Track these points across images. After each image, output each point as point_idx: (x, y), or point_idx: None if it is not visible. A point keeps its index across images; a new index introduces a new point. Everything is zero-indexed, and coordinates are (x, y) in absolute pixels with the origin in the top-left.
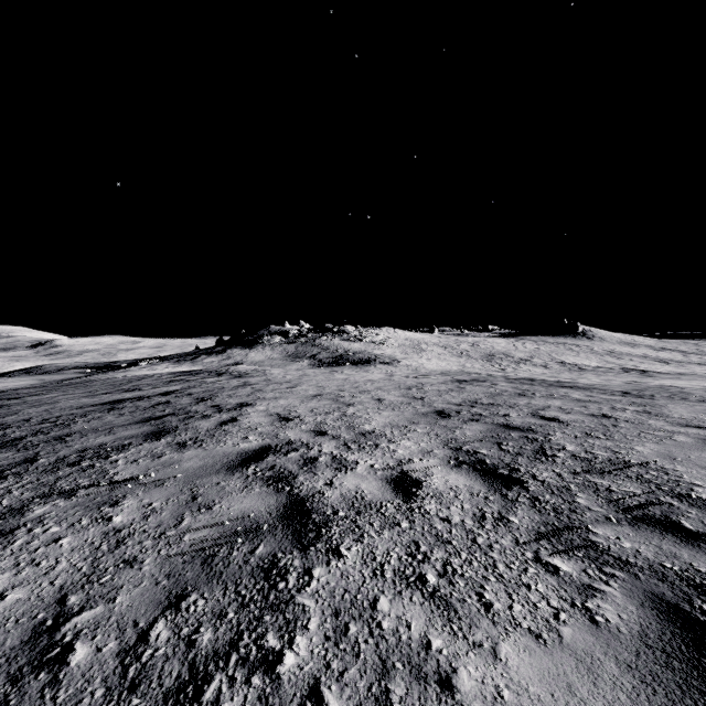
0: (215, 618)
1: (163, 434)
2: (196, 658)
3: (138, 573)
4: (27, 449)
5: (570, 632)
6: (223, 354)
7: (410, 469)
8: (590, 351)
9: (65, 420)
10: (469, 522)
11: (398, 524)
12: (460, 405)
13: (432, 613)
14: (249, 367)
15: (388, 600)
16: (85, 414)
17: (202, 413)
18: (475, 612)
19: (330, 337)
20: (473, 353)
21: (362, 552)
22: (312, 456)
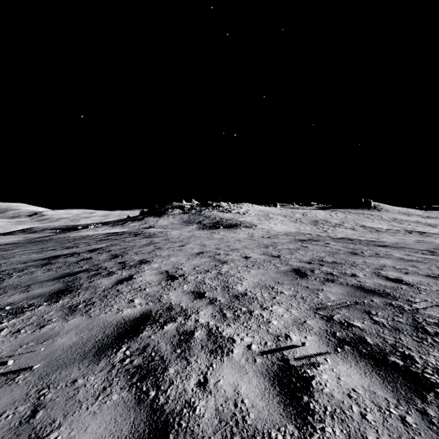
0: None
1: (66, 293)
2: None
3: None
4: None
5: None
6: (142, 221)
7: (291, 353)
8: (381, 218)
9: (4, 275)
10: None
11: None
12: (310, 263)
13: None
14: (157, 230)
15: None
16: (24, 268)
17: (109, 269)
18: None
19: (211, 209)
20: (304, 220)
21: None
22: (188, 329)
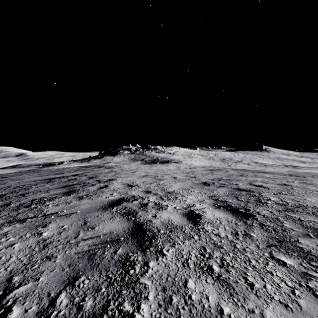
0: (94, 291)
1: (72, 192)
2: (82, 317)
3: (53, 263)
4: (6, 199)
5: (305, 303)
6: (101, 159)
7: (194, 209)
8: (269, 157)
9: (27, 187)
10: (230, 236)
11: (192, 237)
12: (213, 180)
13: (220, 290)
14: (113, 164)
15: (193, 281)
16: (36, 184)
17: (91, 183)
18: (245, 289)
19: (150, 151)
20: (215, 158)
21: (175, 252)
22: (145, 202)
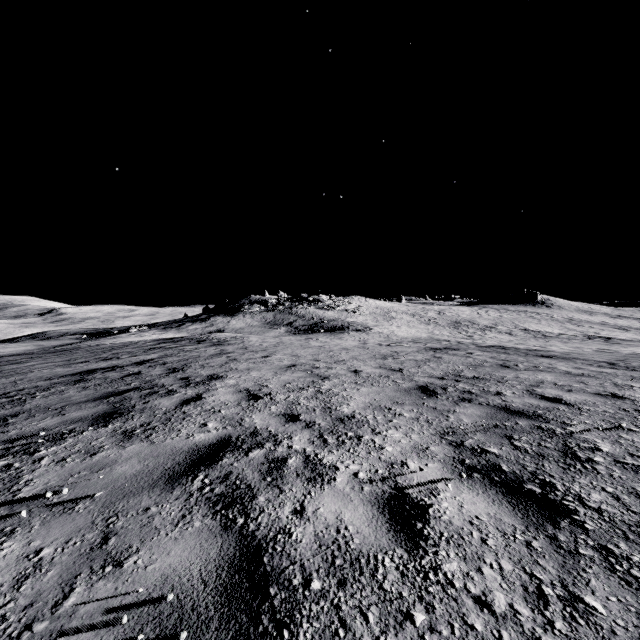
0: None
1: (115, 416)
2: None
3: None
4: None
5: None
6: (206, 322)
7: (407, 481)
8: (551, 318)
9: (24, 395)
10: (523, 610)
11: (409, 616)
12: (443, 379)
13: None
14: (229, 335)
15: None
16: (49, 386)
17: (168, 387)
18: None
19: (306, 305)
20: (440, 321)
21: None
22: (280, 456)
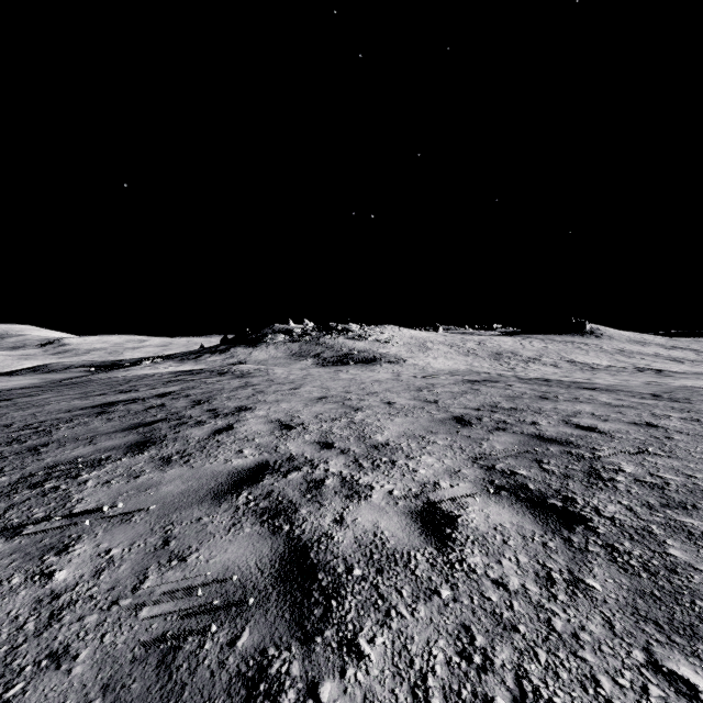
0: None
1: (148, 445)
2: None
3: (63, 679)
4: None
5: None
6: (226, 353)
7: (438, 497)
8: (600, 349)
9: (48, 426)
10: (533, 588)
11: (436, 592)
12: (479, 410)
13: None
14: (252, 367)
15: None
16: (71, 418)
17: (196, 418)
18: None
19: (334, 335)
20: (480, 352)
21: (391, 647)
22: (317, 477)
